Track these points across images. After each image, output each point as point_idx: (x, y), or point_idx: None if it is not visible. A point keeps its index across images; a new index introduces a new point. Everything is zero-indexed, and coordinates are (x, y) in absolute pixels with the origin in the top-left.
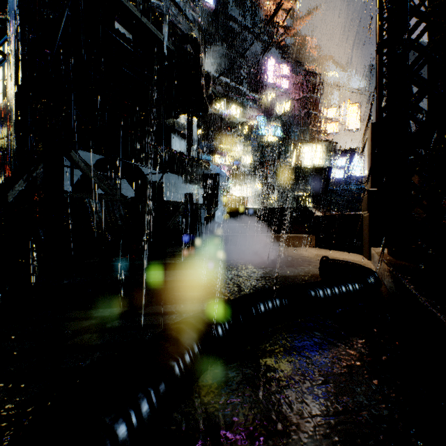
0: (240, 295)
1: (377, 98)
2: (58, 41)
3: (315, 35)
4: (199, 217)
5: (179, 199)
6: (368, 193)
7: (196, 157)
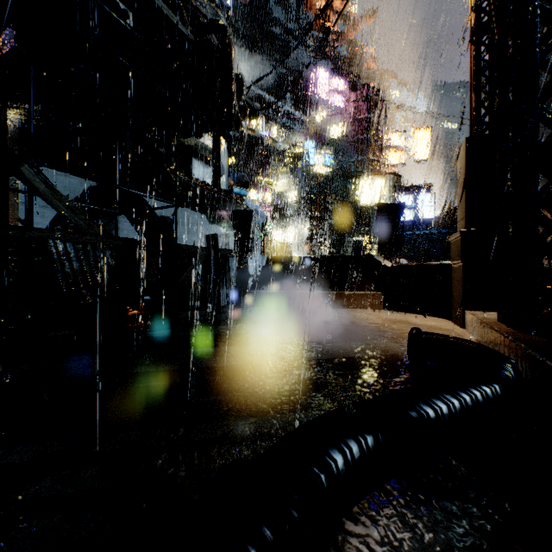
0: (287, 399)
1: (472, 105)
2: (10, 2)
3: (375, 44)
4: (227, 268)
5: (202, 245)
6: (462, 235)
7: (225, 190)
